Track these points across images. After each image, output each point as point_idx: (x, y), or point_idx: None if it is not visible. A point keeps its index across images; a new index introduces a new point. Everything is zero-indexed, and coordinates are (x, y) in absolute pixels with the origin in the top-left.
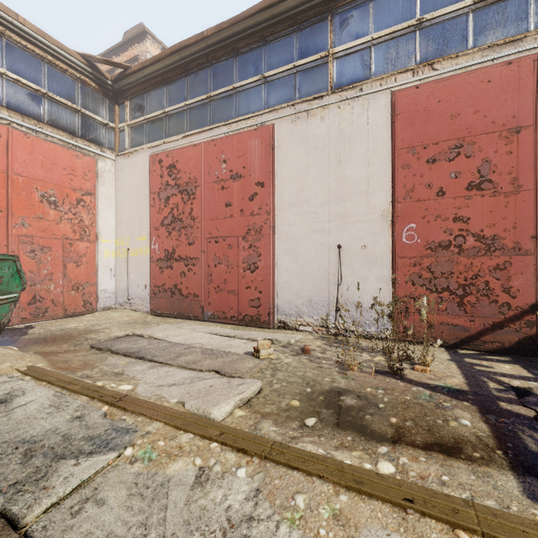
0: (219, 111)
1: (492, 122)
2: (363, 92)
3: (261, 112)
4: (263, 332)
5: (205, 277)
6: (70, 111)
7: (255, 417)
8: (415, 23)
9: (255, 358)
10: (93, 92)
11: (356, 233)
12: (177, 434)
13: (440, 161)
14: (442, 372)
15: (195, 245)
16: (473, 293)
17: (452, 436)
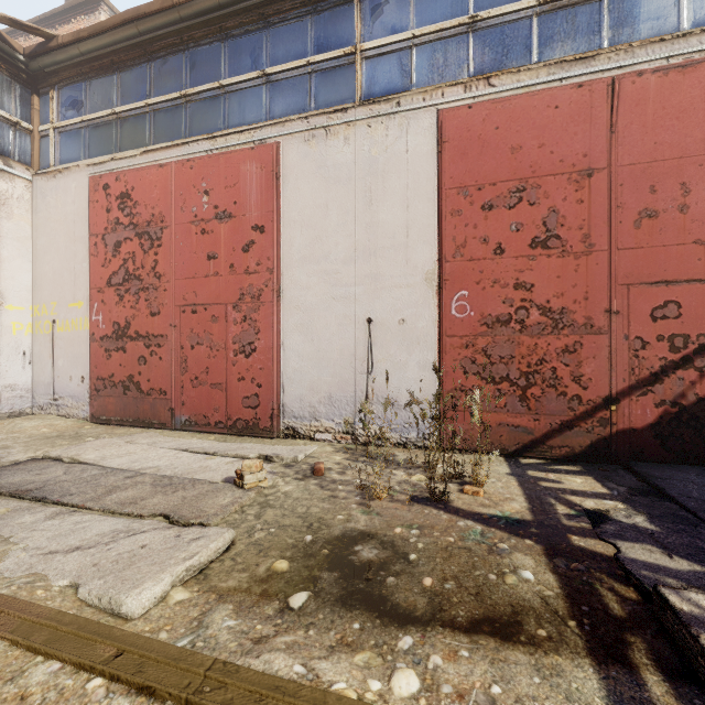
0: (200, 118)
1: (560, 160)
2: (401, 108)
3: (260, 124)
4: (262, 444)
5: (177, 365)
6: None
7: (207, 600)
8: (468, 21)
9: (236, 488)
10: None
11: (392, 302)
12: (29, 664)
13: (498, 208)
14: (499, 494)
15: (161, 317)
16: (538, 384)
17: (509, 602)
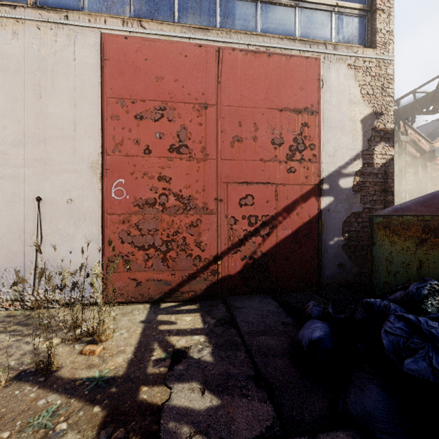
0: None
1: (188, 93)
2: (69, 21)
3: None
4: None
5: None
6: None
7: None
8: None
9: None
10: None
11: (61, 184)
12: None
13: (147, 119)
14: (116, 348)
15: None
16: (174, 249)
17: None
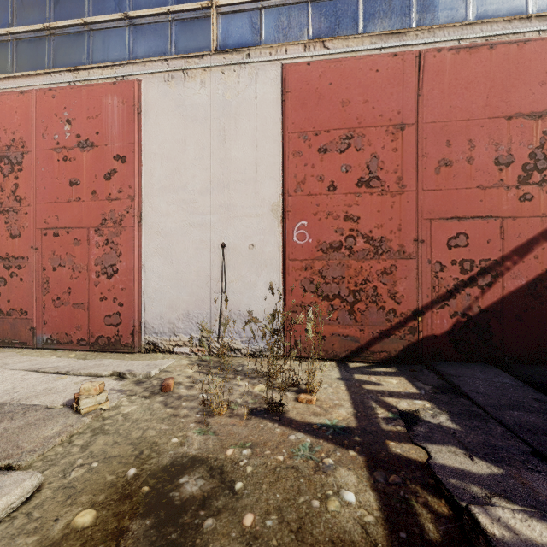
0: (63, 51)
1: (380, 115)
2: (251, 59)
3: (123, 62)
4: (121, 360)
5: (38, 285)
6: None
7: None
8: None
9: (72, 413)
10: None
11: (243, 229)
12: None
13: (331, 152)
14: (330, 400)
15: (22, 239)
16: (363, 300)
17: (330, 537)
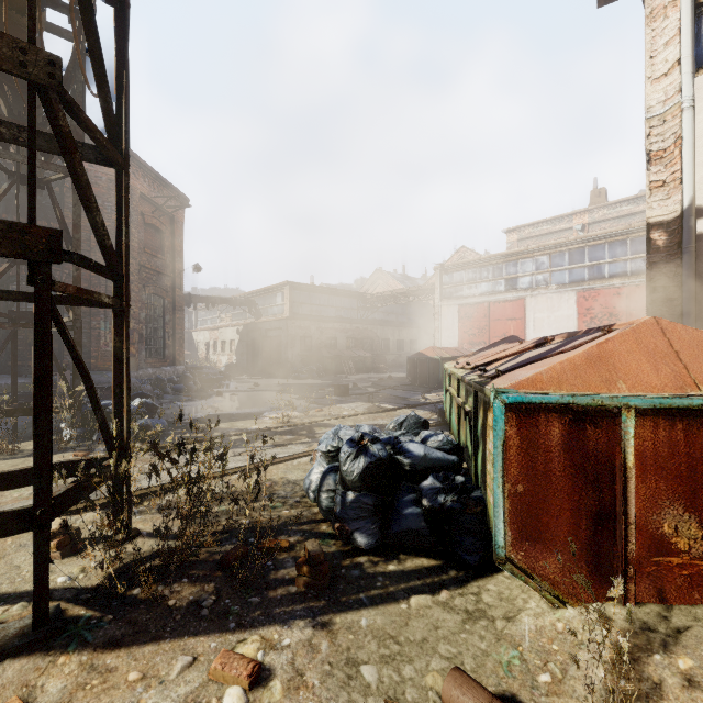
0: None
1: None
2: None
3: None
4: None
5: None
6: None
7: None
8: None
9: None
10: None
11: None
12: None
13: None
14: None
15: None
16: None
17: None
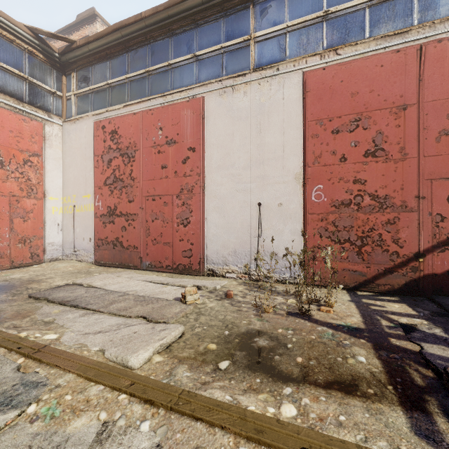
0: (156, 84)
1: (384, 100)
2: (279, 72)
3: (192, 86)
4: (194, 279)
5: (143, 231)
6: (17, 78)
7: (173, 362)
8: (322, 14)
9: (182, 303)
10: (41, 62)
11: (274, 192)
12: (88, 386)
13: (342, 132)
14: (343, 312)
15: (134, 203)
16: (369, 244)
17: (350, 373)
